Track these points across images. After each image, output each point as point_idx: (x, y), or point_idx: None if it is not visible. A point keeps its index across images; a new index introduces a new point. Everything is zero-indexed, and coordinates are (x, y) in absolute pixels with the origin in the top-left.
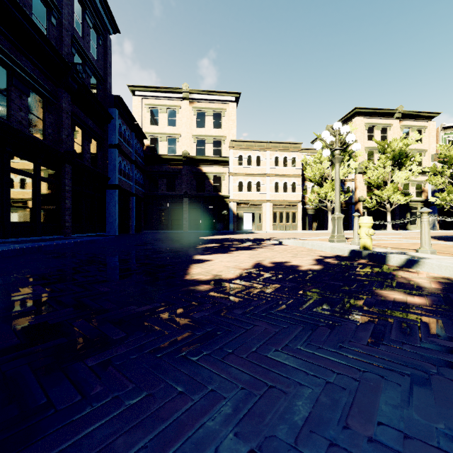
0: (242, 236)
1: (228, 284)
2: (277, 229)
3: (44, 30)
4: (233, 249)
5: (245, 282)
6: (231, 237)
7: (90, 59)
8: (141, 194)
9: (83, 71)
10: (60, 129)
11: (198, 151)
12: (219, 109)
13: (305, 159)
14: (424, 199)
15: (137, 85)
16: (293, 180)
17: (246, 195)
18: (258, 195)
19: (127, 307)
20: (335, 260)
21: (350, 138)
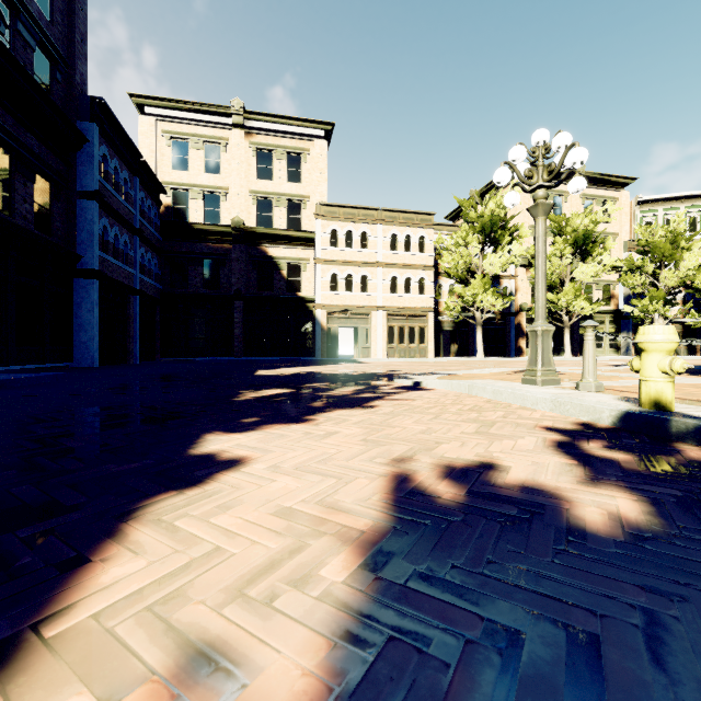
0: (337, 369)
1: None
2: (395, 355)
3: None
4: (318, 405)
5: None
6: (316, 370)
7: (29, 10)
8: (155, 292)
9: (2, 21)
10: None
11: (261, 220)
12: (297, 149)
13: (441, 239)
14: (614, 308)
15: (148, 96)
16: (421, 274)
17: (344, 297)
18: (364, 298)
19: None
20: (617, 451)
21: (579, 155)
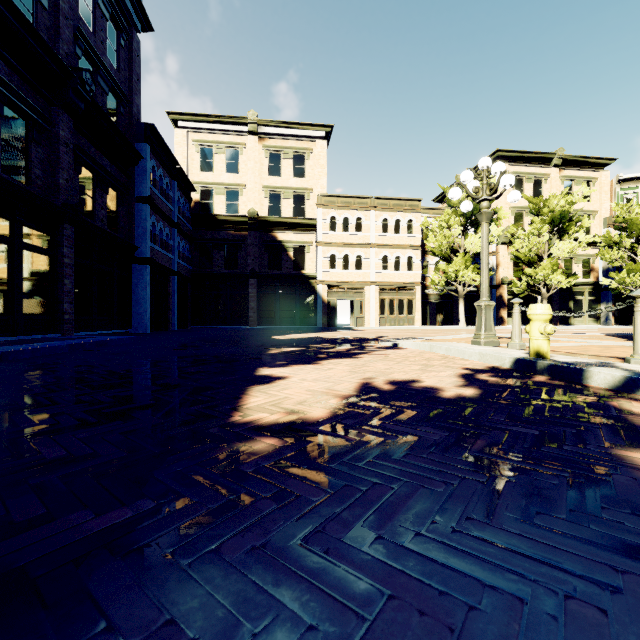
0: (336, 335)
1: (315, 436)
2: (386, 324)
3: (28, 14)
4: (322, 356)
5: (347, 430)
6: (319, 336)
7: (105, 66)
8: (187, 272)
9: (93, 81)
10: (55, 169)
11: (271, 210)
12: (301, 149)
13: (426, 223)
14: (593, 281)
15: (181, 113)
16: (409, 252)
17: (341, 274)
18: (359, 275)
19: (69, 516)
20: (494, 377)
21: (507, 181)
